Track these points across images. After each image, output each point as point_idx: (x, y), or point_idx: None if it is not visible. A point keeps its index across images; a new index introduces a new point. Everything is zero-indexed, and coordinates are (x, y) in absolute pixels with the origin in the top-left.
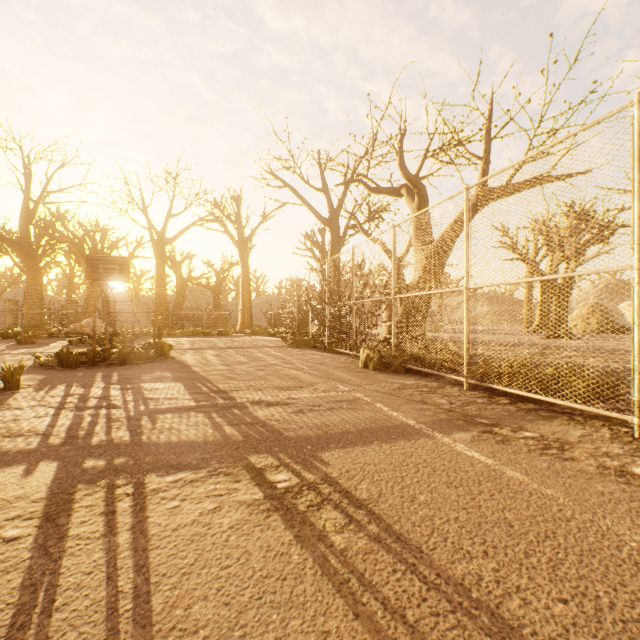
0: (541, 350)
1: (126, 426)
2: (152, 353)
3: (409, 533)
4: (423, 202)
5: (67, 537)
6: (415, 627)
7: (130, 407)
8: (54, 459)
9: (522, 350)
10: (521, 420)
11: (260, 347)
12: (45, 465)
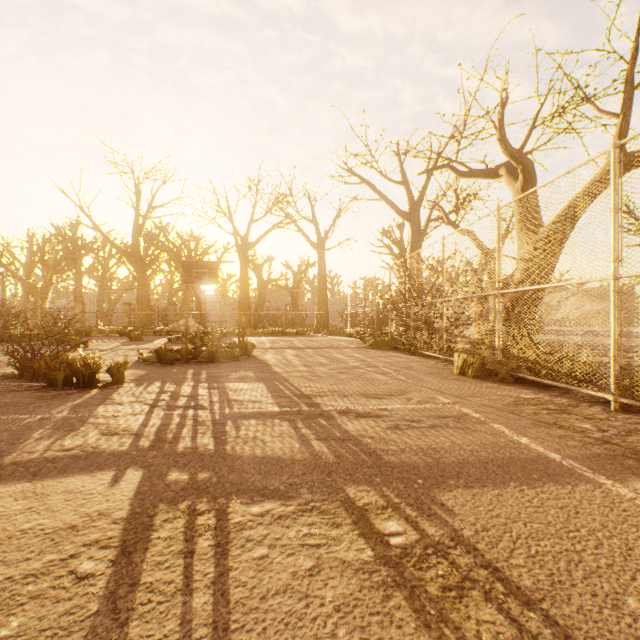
0: None
1: (211, 431)
2: (236, 352)
3: None
4: (529, 180)
5: (139, 585)
6: None
7: (215, 409)
8: (141, 466)
9: None
10: None
11: (338, 347)
12: (132, 473)
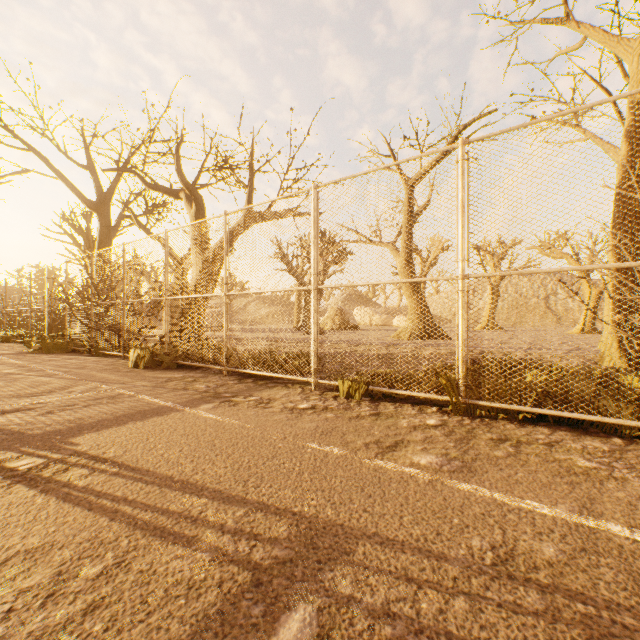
0: (296, 343)
1: None
2: None
3: (143, 465)
4: (201, 210)
5: None
6: (133, 501)
7: None
8: None
9: (284, 344)
10: (254, 391)
11: None
12: None
